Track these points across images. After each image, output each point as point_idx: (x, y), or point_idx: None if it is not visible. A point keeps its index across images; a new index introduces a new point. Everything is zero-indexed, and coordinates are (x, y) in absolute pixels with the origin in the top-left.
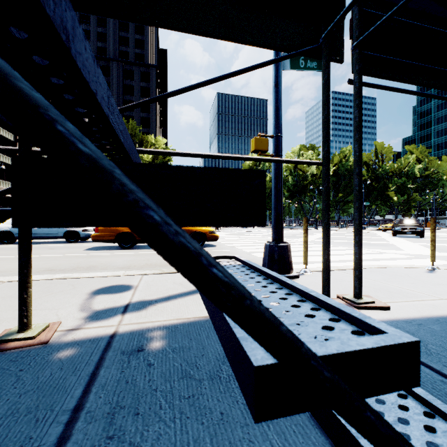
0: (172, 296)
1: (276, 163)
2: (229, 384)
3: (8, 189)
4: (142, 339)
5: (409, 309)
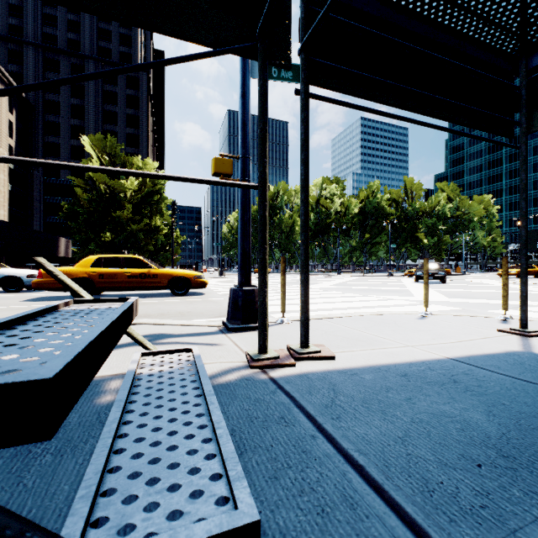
0: None
1: (242, 190)
2: (33, 461)
3: None
4: None
5: (359, 358)
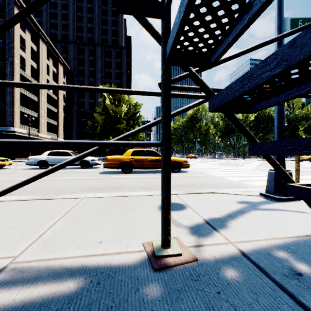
0: (230, 214)
1: (280, 107)
2: None
3: (147, 126)
4: (277, 260)
5: None
